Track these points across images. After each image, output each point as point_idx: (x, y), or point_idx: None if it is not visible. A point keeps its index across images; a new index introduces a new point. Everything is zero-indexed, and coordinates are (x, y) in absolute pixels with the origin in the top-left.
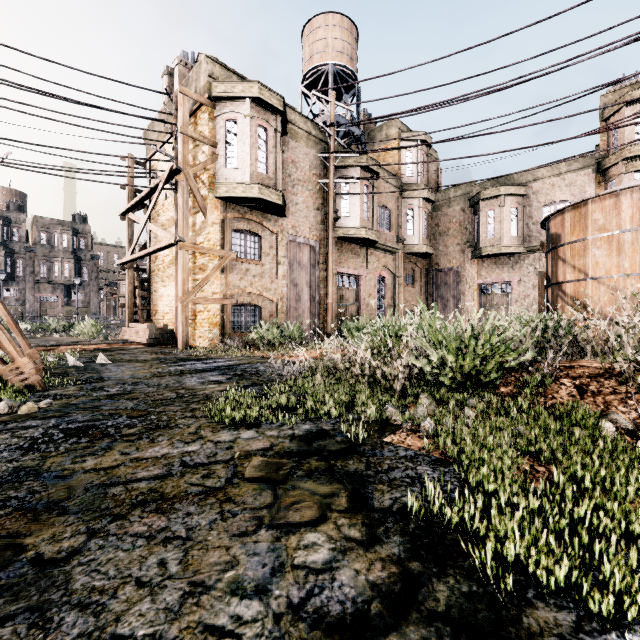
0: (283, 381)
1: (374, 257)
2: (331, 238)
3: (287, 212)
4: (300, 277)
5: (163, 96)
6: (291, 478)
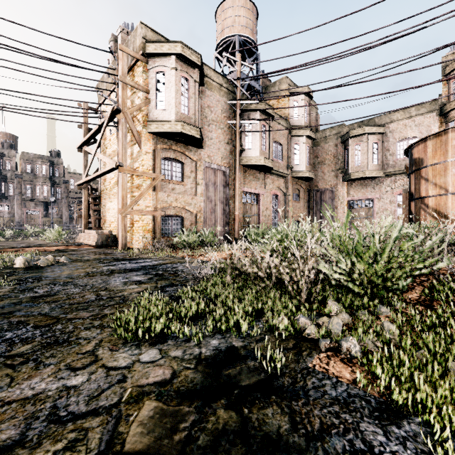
0: (196, 281)
1: (270, 180)
2: (238, 165)
3: (204, 145)
4: (214, 195)
5: (110, 57)
6: (188, 453)
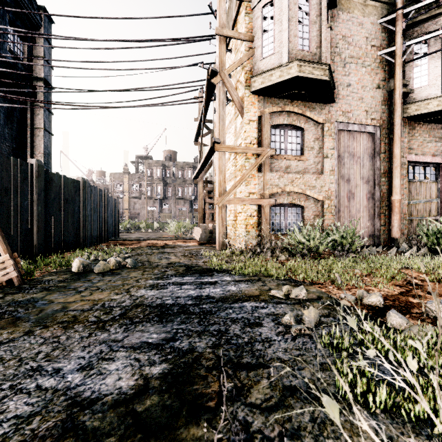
0: None
1: None
2: (398, 118)
3: (336, 97)
4: (353, 171)
5: None
6: None
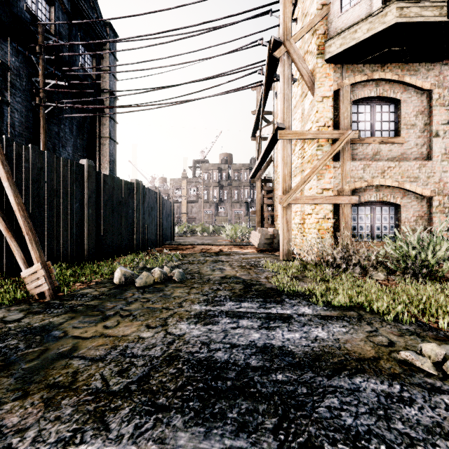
0: None
1: None
2: None
3: None
4: None
5: None
6: None
